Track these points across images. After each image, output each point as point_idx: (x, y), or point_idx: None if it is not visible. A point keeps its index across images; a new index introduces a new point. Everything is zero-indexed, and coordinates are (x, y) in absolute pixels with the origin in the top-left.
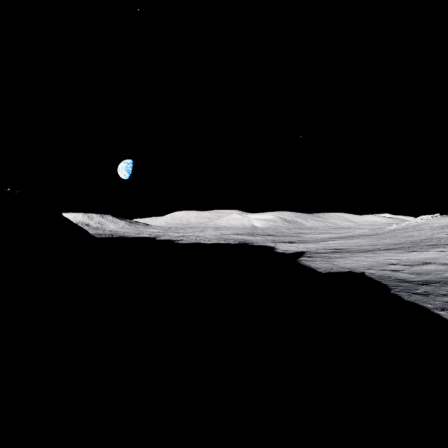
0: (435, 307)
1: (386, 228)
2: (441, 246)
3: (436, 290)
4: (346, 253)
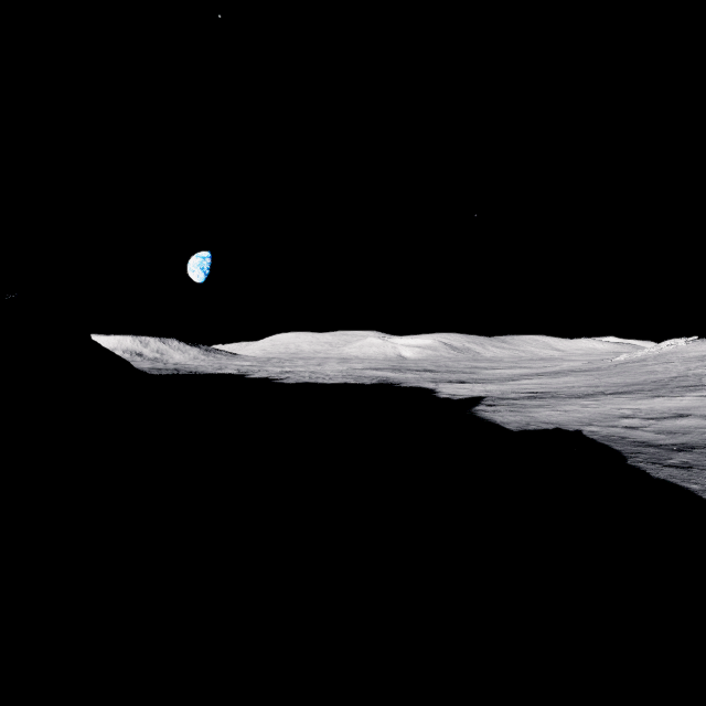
0: (705, 489)
1: (613, 359)
2: (703, 387)
3: (702, 459)
4: (549, 399)
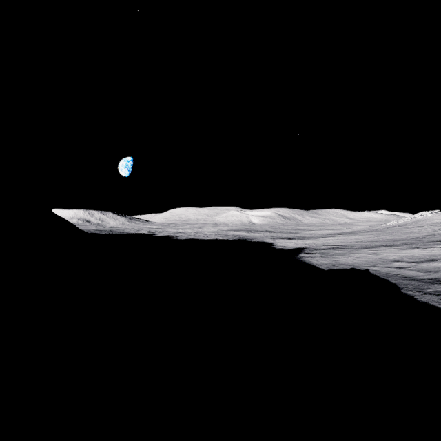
0: None
1: (385, 224)
2: None
3: None
4: (346, 250)
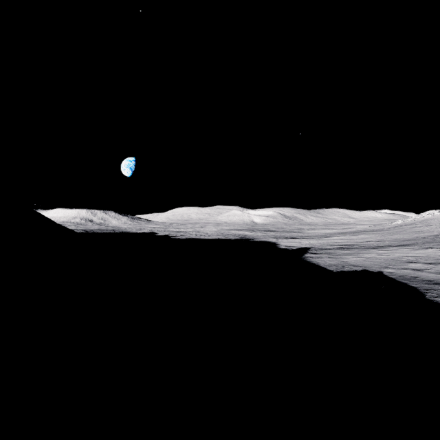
0: None
1: (391, 223)
2: None
3: None
4: (354, 250)
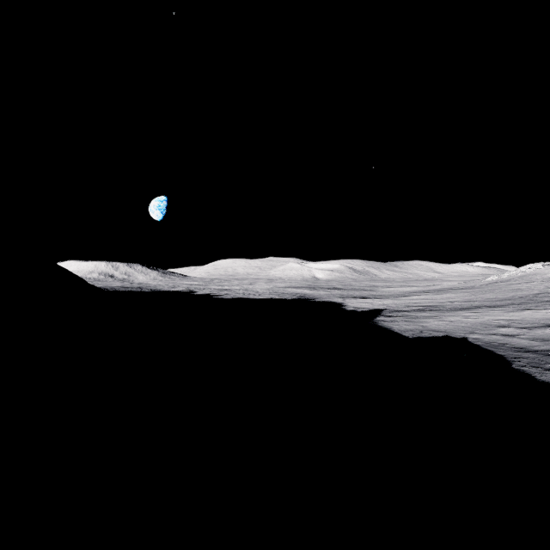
0: None
1: (484, 280)
2: None
3: None
4: (436, 312)
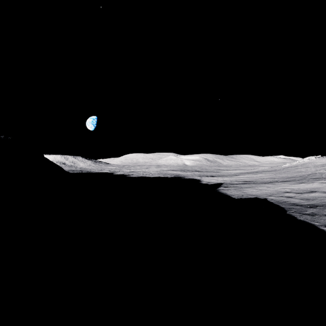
0: (321, 224)
1: (282, 166)
2: (322, 179)
3: (320, 211)
4: (252, 184)
